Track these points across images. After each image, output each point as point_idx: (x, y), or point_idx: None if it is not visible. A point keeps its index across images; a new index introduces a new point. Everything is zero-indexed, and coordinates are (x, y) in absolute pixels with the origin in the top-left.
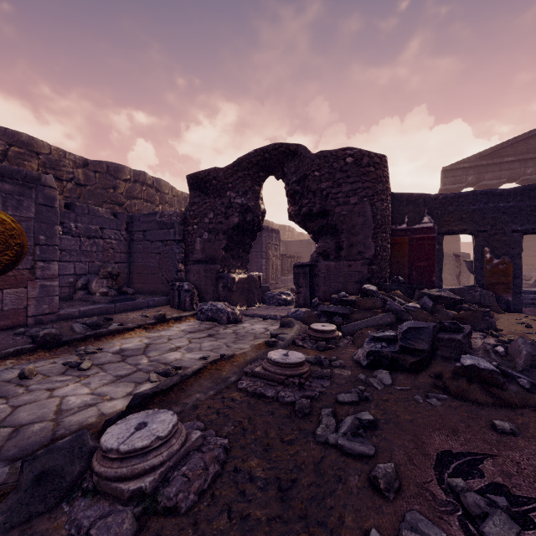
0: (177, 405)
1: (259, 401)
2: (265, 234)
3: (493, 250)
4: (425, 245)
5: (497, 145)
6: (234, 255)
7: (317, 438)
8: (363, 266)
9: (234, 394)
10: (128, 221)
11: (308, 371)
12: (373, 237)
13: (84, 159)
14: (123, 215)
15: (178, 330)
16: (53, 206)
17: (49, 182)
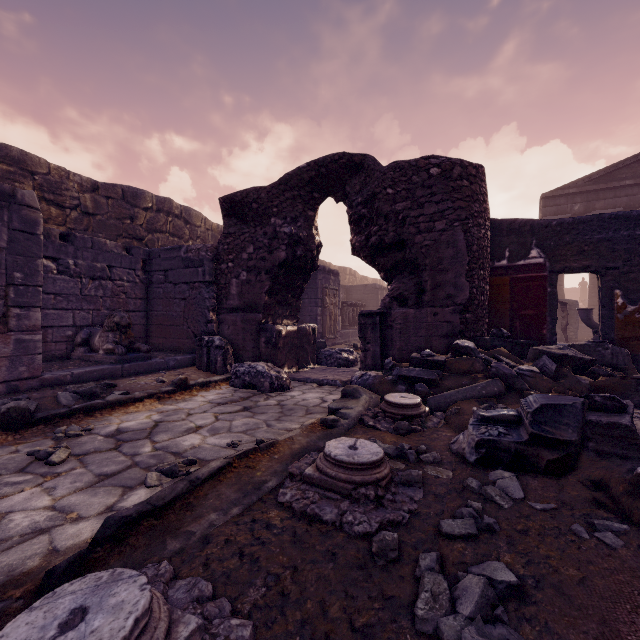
0: (176, 537)
1: (310, 530)
2: (320, 276)
3: (627, 294)
4: (533, 288)
5: (611, 165)
6: (281, 302)
7: (419, 624)
8: (453, 315)
9: (271, 513)
10: (145, 258)
11: (388, 474)
12: (467, 275)
13: (93, 181)
14: (139, 250)
15: (204, 400)
16: (34, 233)
17: (29, 201)
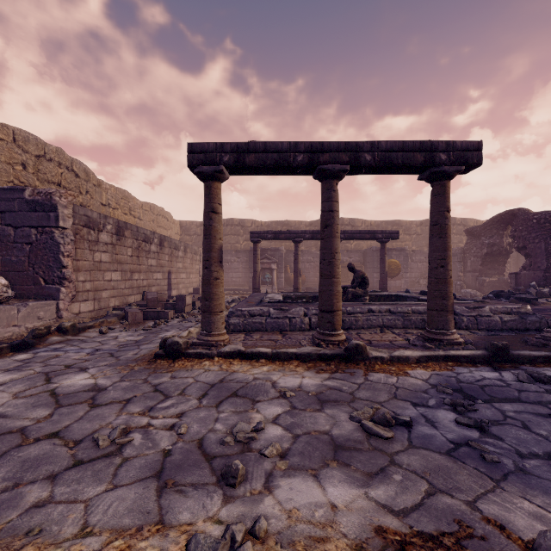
0: None
1: None
2: None
3: None
4: None
5: None
6: (490, 268)
7: None
8: (540, 274)
9: None
10: None
11: None
12: (546, 259)
13: (420, 222)
14: None
15: None
16: (407, 256)
17: (406, 249)
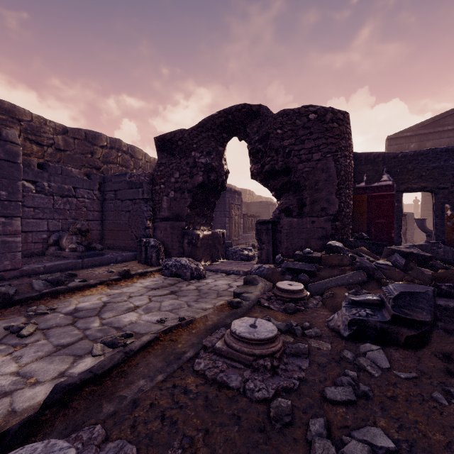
0: (111, 401)
1: (219, 395)
2: (228, 195)
3: None
4: (384, 203)
5: (437, 115)
6: (199, 213)
7: None
8: (326, 222)
9: (188, 379)
10: (101, 182)
11: (281, 347)
12: (336, 193)
13: (63, 127)
14: (96, 176)
15: (141, 286)
16: (15, 162)
17: (11, 138)
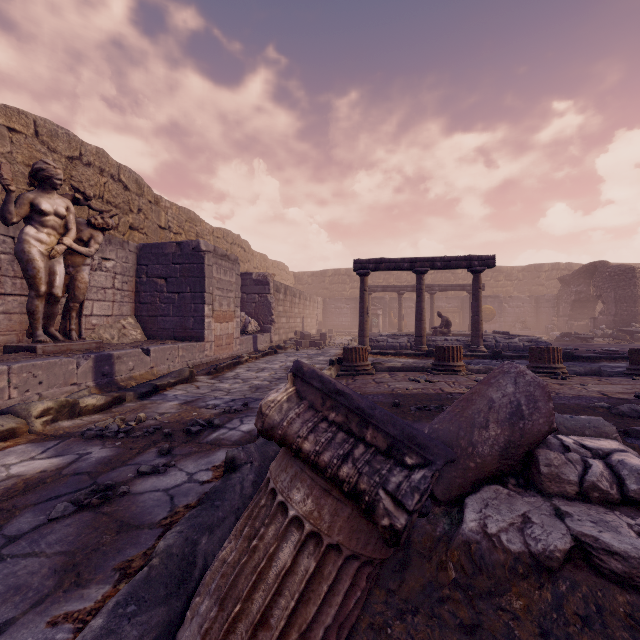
0: None
1: None
2: None
3: None
4: None
5: None
6: (580, 313)
7: None
8: (610, 318)
9: None
10: (535, 299)
11: None
12: (615, 306)
13: (522, 268)
14: (532, 297)
15: None
16: (501, 302)
17: (501, 296)
